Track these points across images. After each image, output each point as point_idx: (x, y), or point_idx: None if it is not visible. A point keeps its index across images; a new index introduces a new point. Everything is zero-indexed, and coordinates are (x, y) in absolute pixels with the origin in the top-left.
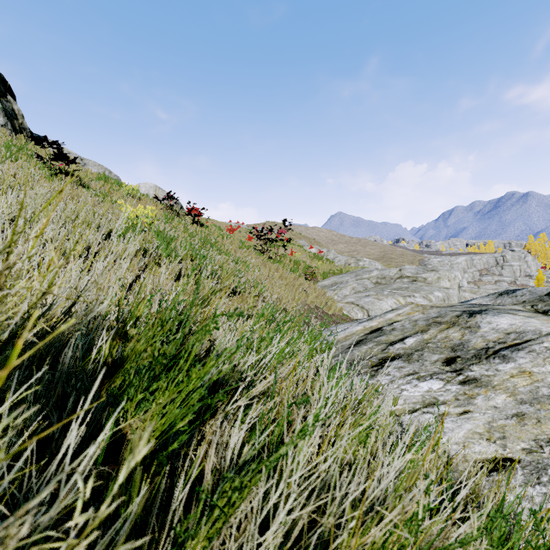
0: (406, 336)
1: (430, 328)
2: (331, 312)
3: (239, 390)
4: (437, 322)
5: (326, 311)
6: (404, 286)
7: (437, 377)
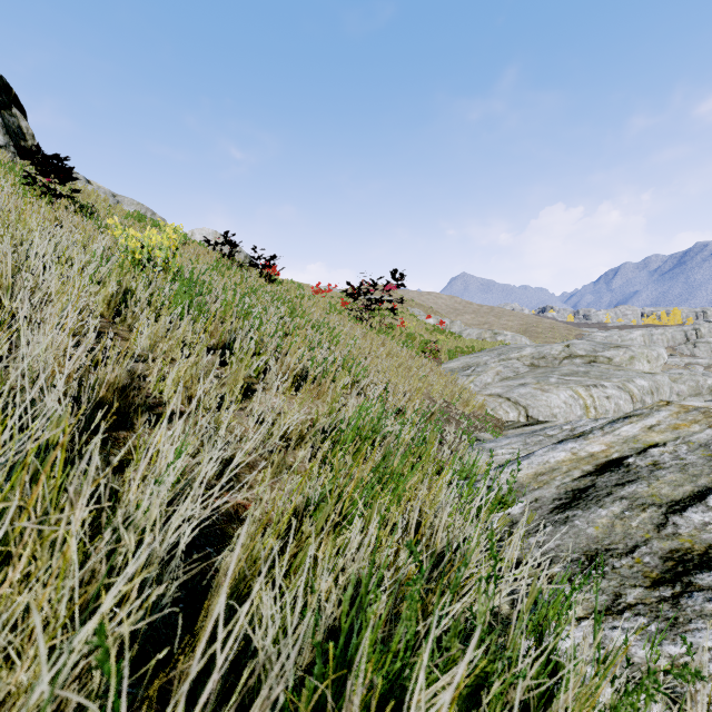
0: (703, 487)
1: None
2: (468, 410)
3: None
4: None
5: (460, 409)
6: (580, 370)
7: None
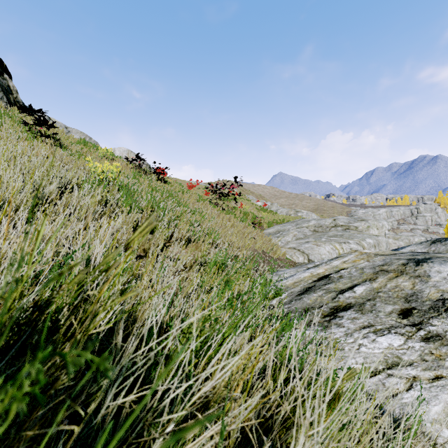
0: (354, 284)
1: (378, 276)
2: (276, 256)
3: (153, 447)
4: (384, 270)
5: (271, 255)
6: (339, 234)
7: (396, 331)
